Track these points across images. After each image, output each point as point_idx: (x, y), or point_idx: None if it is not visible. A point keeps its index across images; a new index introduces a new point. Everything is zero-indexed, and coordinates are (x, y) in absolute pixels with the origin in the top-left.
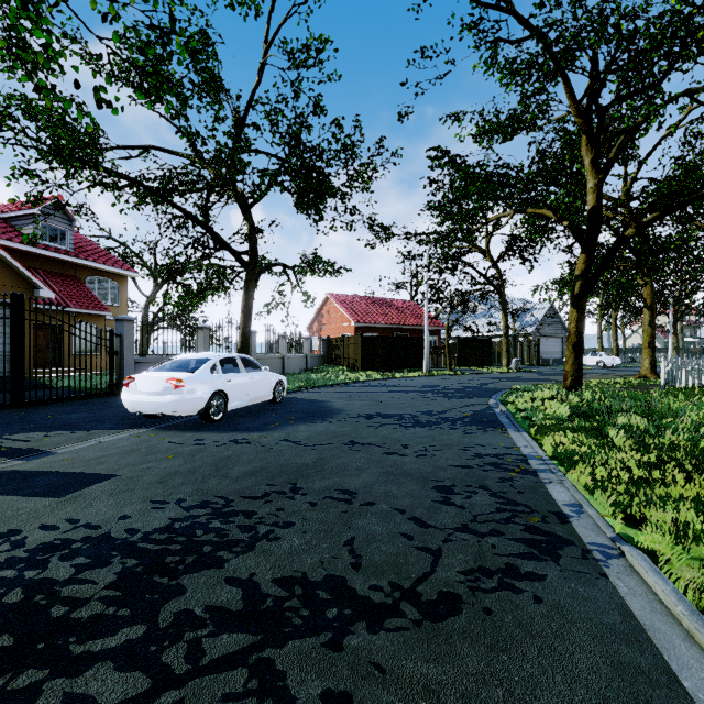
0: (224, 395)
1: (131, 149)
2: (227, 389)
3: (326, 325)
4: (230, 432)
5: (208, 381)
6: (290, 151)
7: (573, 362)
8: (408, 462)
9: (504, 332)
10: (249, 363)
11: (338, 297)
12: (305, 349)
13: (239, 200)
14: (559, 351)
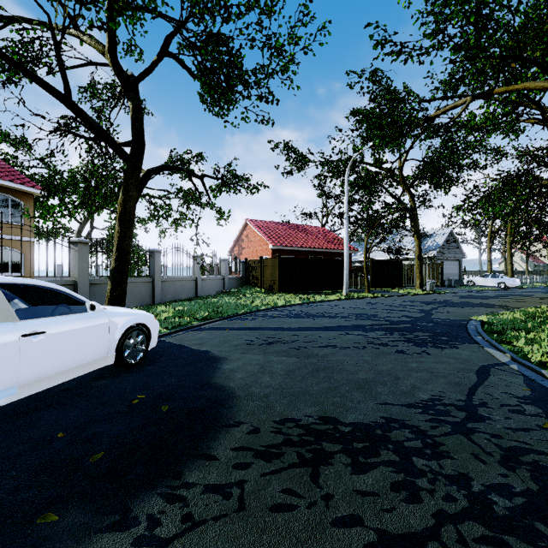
0: None
1: None
2: None
3: (245, 248)
4: None
5: None
6: None
7: None
8: None
9: (417, 255)
10: (151, 286)
11: (256, 222)
12: (222, 270)
13: (118, 72)
14: (456, 273)
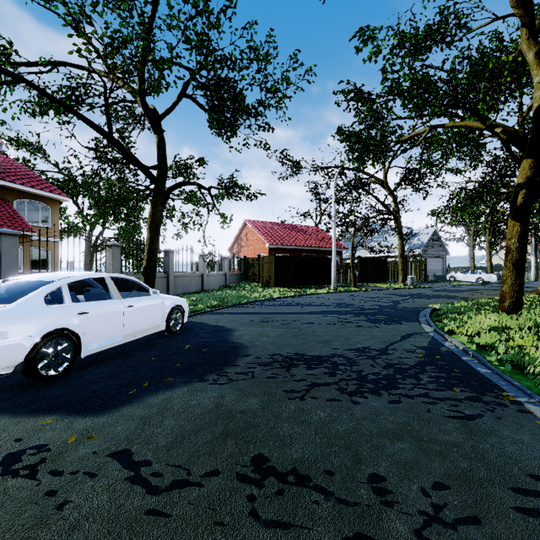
0: (75, 334)
1: (42, 65)
2: (78, 326)
3: (244, 247)
4: (40, 417)
5: (34, 317)
6: (199, 54)
7: (513, 282)
8: None
9: (400, 253)
10: (166, 281)
11: (254, 223)
12: (224, 267)
13: (147, 112)
14: (440, 269)
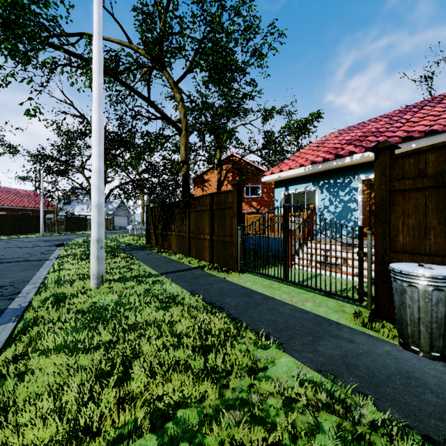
0: None
1: None
2: None
3: None
4: None
5: None
6: None
7: None
8: (20, 252)
9: None
10: None
11: None
12: None
13: None
14: (126, 223)
